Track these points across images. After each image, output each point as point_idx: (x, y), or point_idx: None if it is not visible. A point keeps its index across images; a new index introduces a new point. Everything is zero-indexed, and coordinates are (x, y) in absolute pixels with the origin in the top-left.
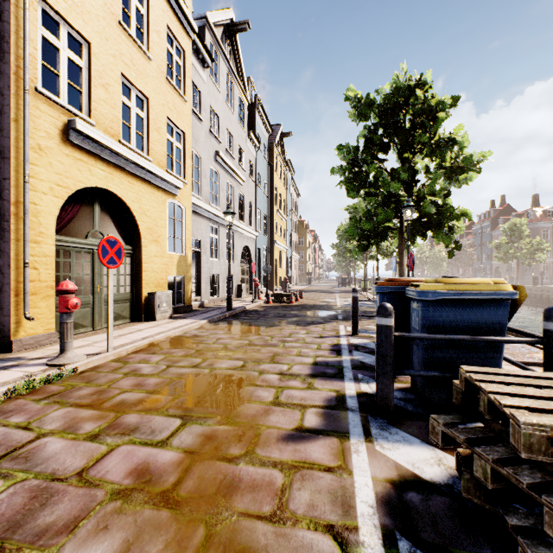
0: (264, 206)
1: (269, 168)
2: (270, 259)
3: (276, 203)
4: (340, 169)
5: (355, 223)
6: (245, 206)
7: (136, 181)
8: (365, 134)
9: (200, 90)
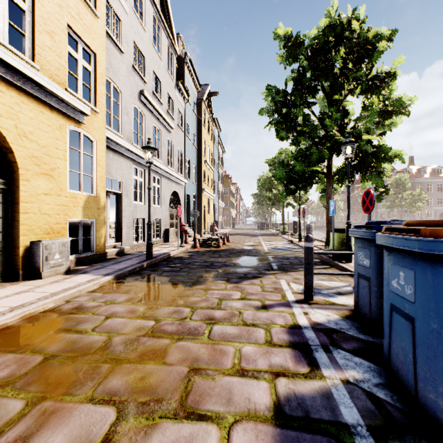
0: (193, 157)
1: (197, 121)
2: (199, 205)
3: (204, 155)
4: (269, 110)
5: (283, 167)
6: (174, 153)
7: (8, 89)
8: (294, 76)
9: (121, 19)
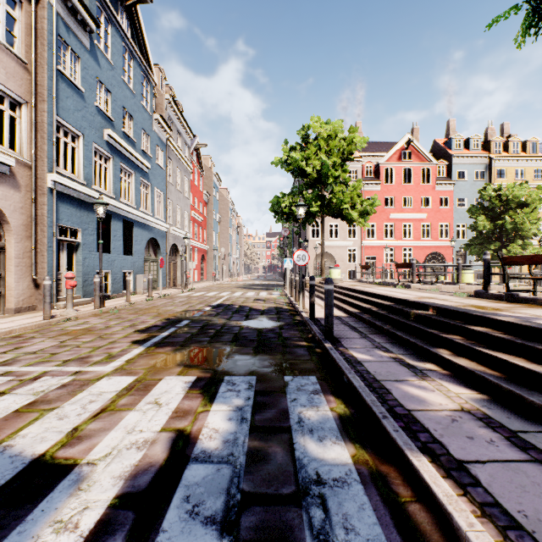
0: None
1: None
2: None
3: None
4: None
5: None
6: None
7: None
8: None
9: None
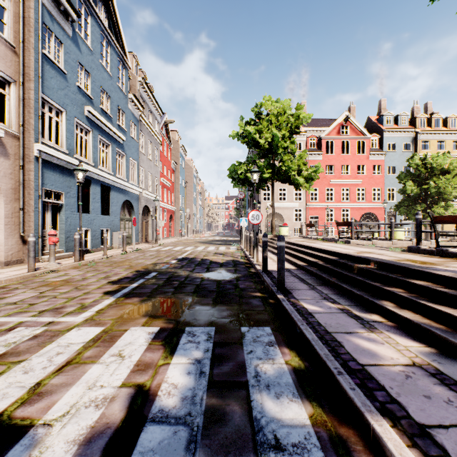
0: None
1: None
2: None
3: None
4: None
5: None
6: None
7: None
8: None
9: None
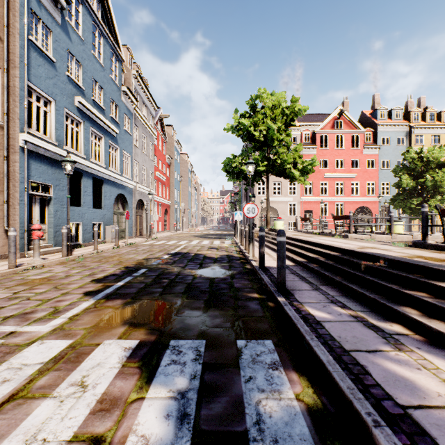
0: None
1: None
2: None
3: None
4: None
5: None
6: None
7: None
8: None
9: None
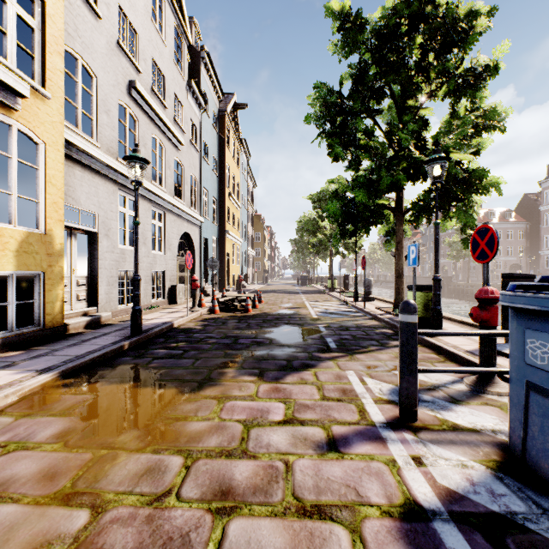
0: (213, 187)
1: (219, 141)
2: (221, 253)
3: (228, 186)
4: (318, 117)
5: (336, 199)
6: (185, 179)
7: None
8: (353, 72)
9: None
